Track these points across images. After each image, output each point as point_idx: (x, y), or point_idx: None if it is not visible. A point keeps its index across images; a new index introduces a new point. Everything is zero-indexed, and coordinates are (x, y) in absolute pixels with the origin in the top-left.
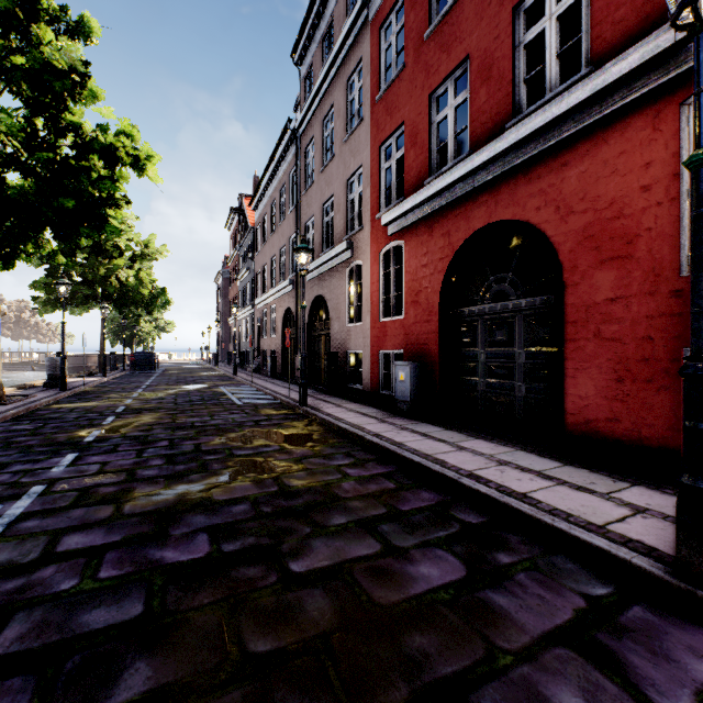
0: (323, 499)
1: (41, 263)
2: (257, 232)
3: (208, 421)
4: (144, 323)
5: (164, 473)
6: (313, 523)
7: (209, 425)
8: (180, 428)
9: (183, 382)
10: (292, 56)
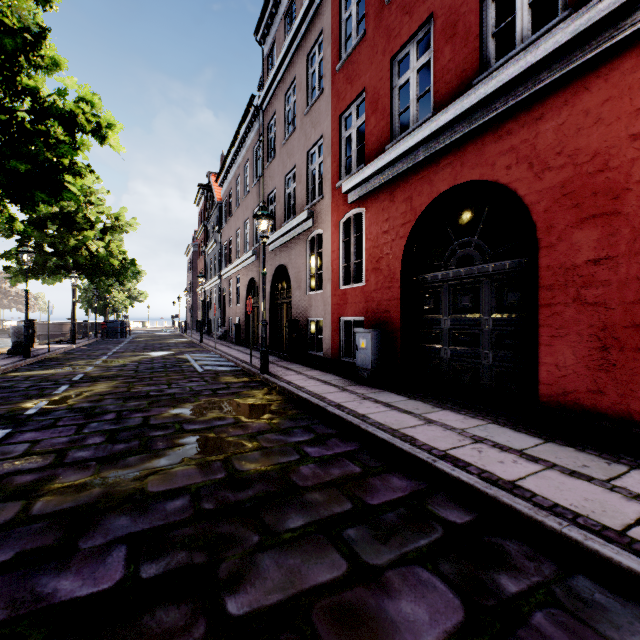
0: (277, 489)
1: (12, 233)
2: (223, 206)
3: (164, 390)
4: (117, 293)
5: (98, 455)
6: (263, 527)
7: (164, 395)
8: (133, 399)
9: (150, 349)
10: (255, 35)
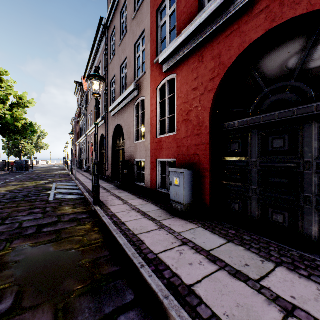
0: None
1: None
2: (88, 93)
3: None
4: (27, 144)
5: None
6: None
7: None
8: None
9: (34, 179)
10: None
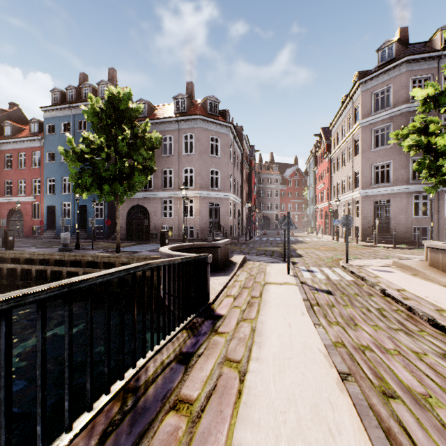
0: None
1: None
2: None
3: None
4: None
5: None
6: None
7: None
8: None
9: None
10: None
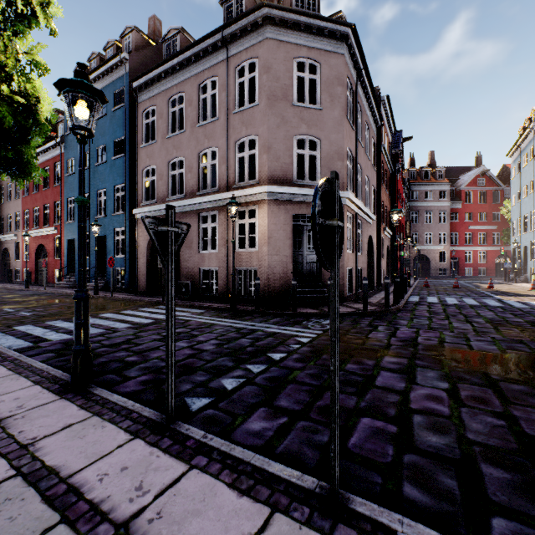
0: None
1: None
2: None
3: None
4: None
5: None
6: None
7: None
8: None
9: None
10: None
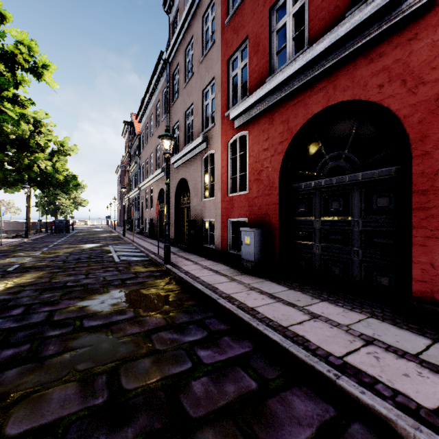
0: (163, 425)
1: None
2: (141, 137)
3: (80, 280)
4: (64, 200)
5: None
6: None
7: (78, 285)
8: (49, 290)
9: (84, 242)
10: (163, 6)
